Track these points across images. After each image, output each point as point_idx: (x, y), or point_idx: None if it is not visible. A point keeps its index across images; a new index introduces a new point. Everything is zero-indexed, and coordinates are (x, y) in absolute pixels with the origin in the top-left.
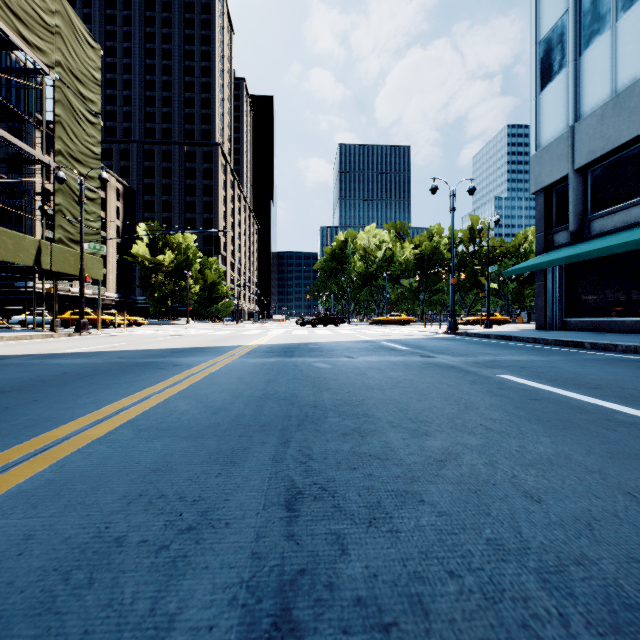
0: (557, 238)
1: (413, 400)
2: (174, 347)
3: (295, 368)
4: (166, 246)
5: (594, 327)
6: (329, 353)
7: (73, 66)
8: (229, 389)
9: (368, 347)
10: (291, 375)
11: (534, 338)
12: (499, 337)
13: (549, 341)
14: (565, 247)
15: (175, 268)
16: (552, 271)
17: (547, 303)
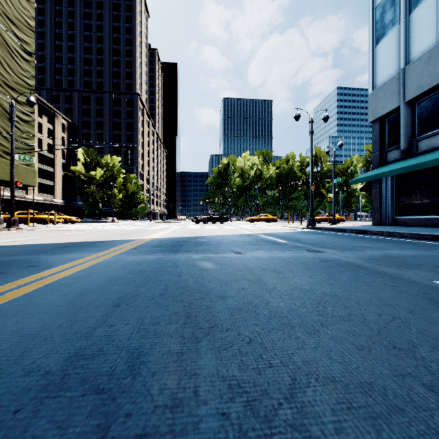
0: (390, 155)
1: (415, 387)
2: (70, 241)
3: (173, 270)
4: (97, 165)
5: (420, 223)
6: (216, 247)
7: (8, 11)
8: (21, 333)
9: (251, 240)
10: (161, 285)
11: (389, 232)
12: (355, 231)
13: (404, 234)
14: (397, 162)
15: (104, 181)
16: (385, 181)
17: (381, 205)
